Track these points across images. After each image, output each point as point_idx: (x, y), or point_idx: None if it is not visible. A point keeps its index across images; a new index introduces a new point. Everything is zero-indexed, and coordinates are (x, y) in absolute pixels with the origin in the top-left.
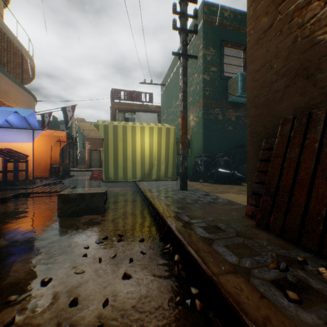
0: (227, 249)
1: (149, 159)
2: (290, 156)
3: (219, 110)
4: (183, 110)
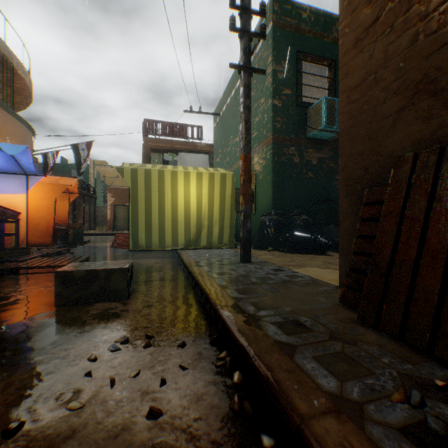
0: (319, 364)
1: (197, 218)
2: (412, 213)
3: (295, 149)
4: (244, 148)
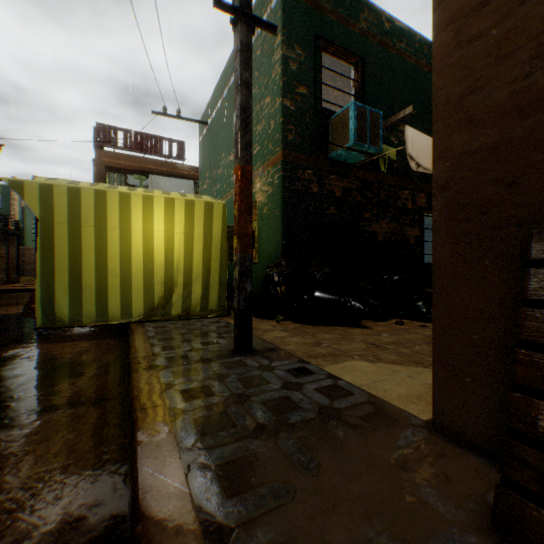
0: None
1: (166, 270)
2: None
3: (313, 173)
4: (241, 153)
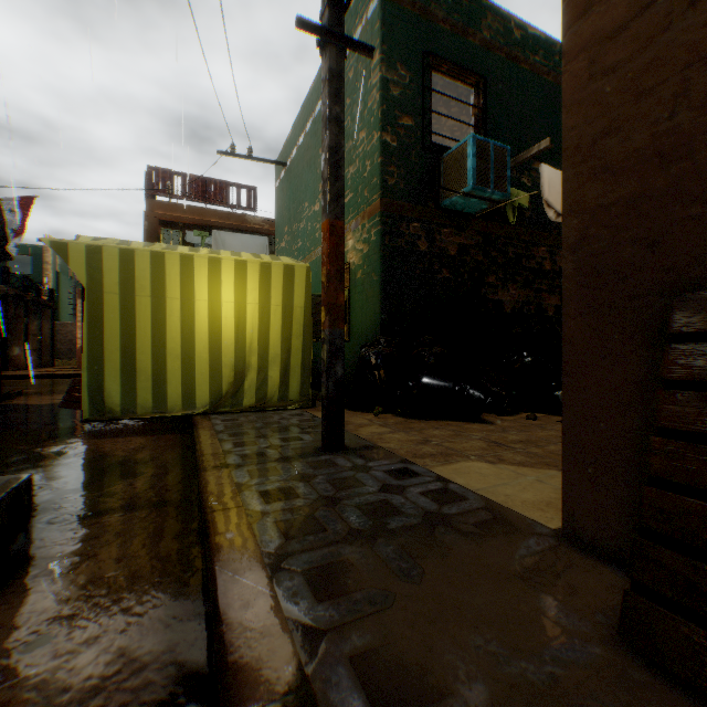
0: None
1: (236, 350)
2: None
3: (420, 226)
4: (330, 206)
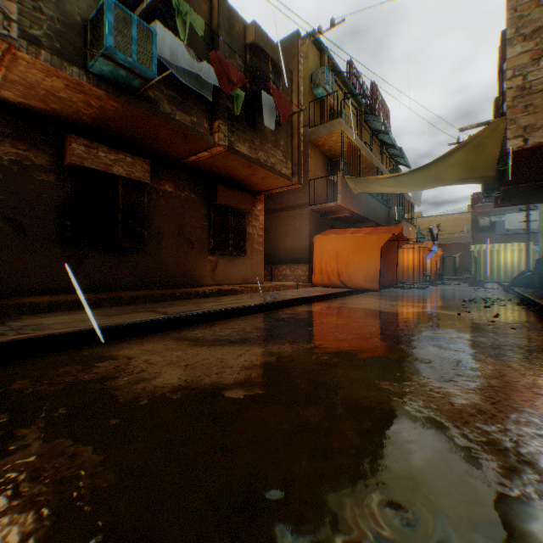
0: None
1: (509, 269)
2: None
3: None
4: (525, 247)
